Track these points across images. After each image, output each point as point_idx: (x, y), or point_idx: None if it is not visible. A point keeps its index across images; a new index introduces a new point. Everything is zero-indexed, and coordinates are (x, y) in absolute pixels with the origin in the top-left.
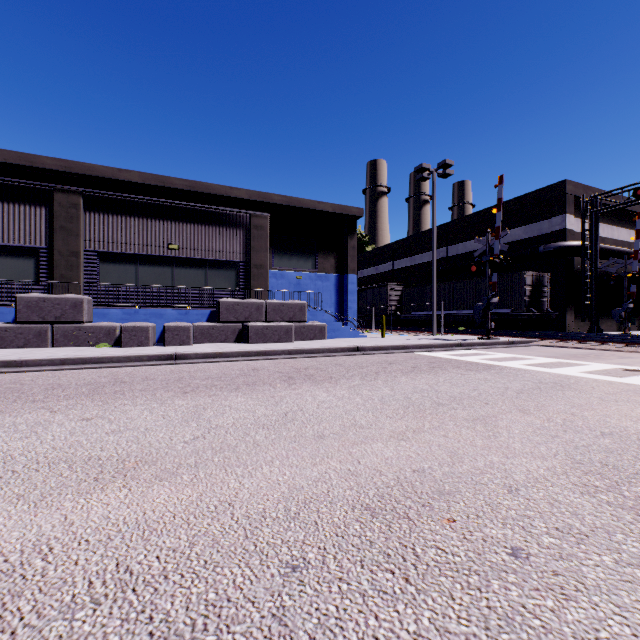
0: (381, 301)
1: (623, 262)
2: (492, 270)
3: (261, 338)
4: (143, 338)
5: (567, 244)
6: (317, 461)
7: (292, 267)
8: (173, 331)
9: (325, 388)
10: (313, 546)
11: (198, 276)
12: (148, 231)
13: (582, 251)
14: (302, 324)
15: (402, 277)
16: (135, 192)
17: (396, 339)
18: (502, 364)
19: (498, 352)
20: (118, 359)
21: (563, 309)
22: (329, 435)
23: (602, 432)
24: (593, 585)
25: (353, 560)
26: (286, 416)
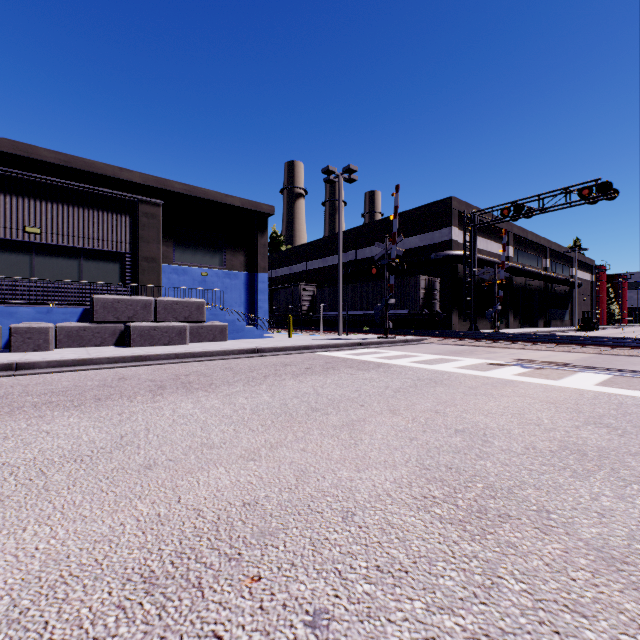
0: (294, 301)
1: (494, 271)
2: (390, 273)
3: (147, 340)
4: None
5: (453, 253)
6: (120, 506)
7: (197, 263)
8: (24, 334)
9: (196, 398)
10: None
11: (69, 267)
12: None
13: (464, 260)
14: (200, 324)
15: (315, 278)
16: None
17: (302, 339)
18: (392, 362)
19: (393, 350)
20: None
21: (450, 310)
22: (162, 463)
23: (456, 429)
24: None
25: None
26: (120, 440)
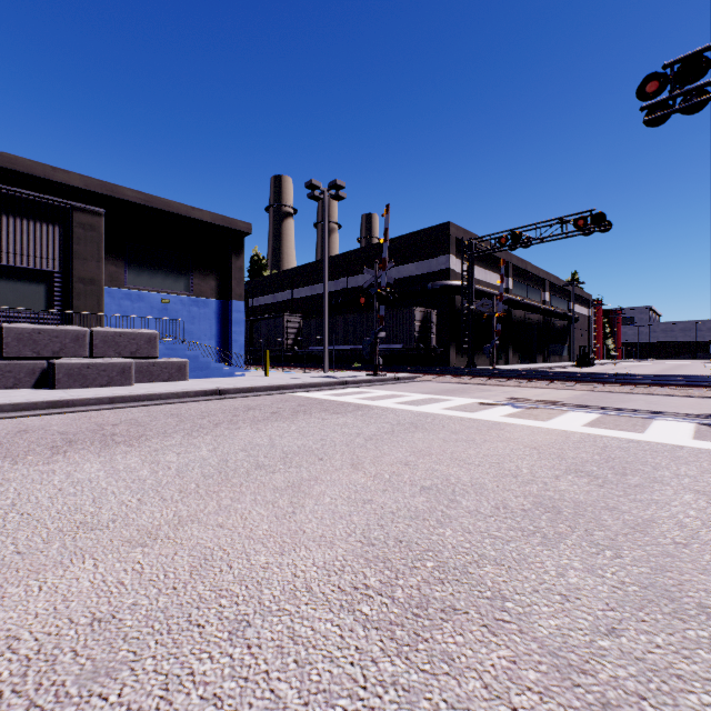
0: (277, 334)
1: (492, 303)
2: (379, 303)
3: (78, 381)
4: None
5: (450, 283)
6: None
7: (156, 287)
8: None
9: (110, 456)
10: None
11: None
12: None
13: (462, 290)
14: (151, 361)
15: (302, 308)
16: None
17: (279, 378)
18: (375, 403)
19: (381, 389)
20: None
21: (448, 345)
22: (3, 558)
23: (423, 486)
24: None
25: None
26: None
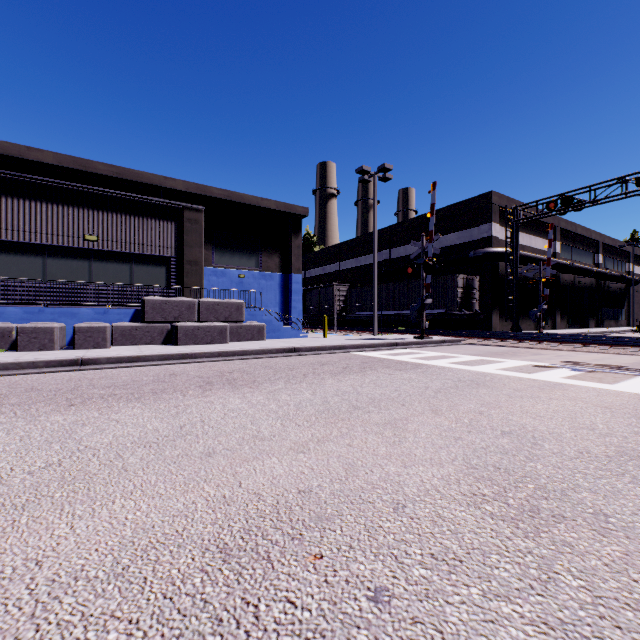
0: (327, 301)
1: (538, 268)
2: (426, 272)
3: (192, 339)
4: (46, 341)
5: (493, 250)
6: (190, 487)
7: (234, 265)
8: (85, 332)
9: (242, 394)
10: (123, 620)
11: (122, 271)
12: (59, 219)
13: (505, 257)
14: (239, 324)
15: (348, 278)
16: (49, 175)
17: (336, 339)
18: (430, 363)
19: (430, 351)
20: (4, 366)
21: (490, 310)
22: (220, 451)
23: (503, 431)
24: (452, 633)
25: (168, 636)
26: (180, 430)
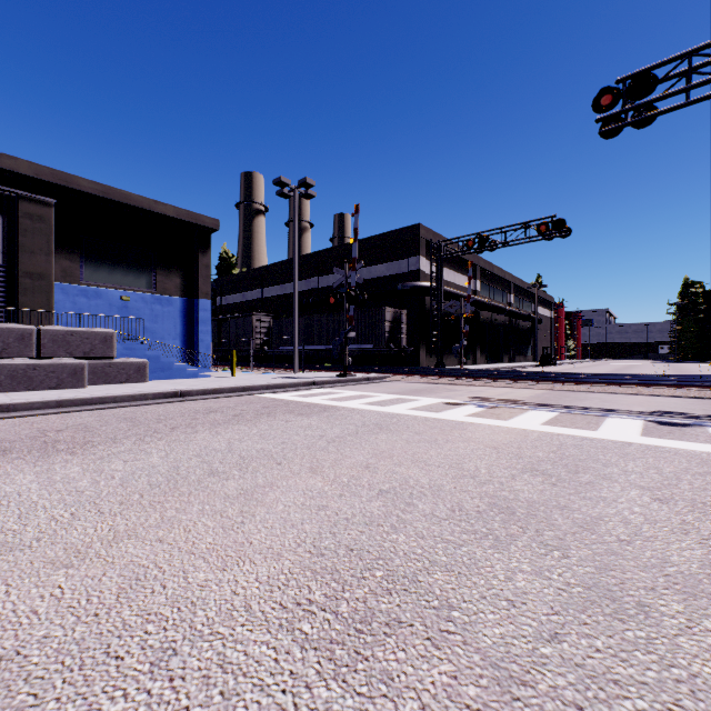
0: (246, 333)
1: (460, 304)
2: (349, 303)
3: (23, 383)
4: None
5: (420, 284)
6: None
7: (115, 283)
8: None
9: (48, 465)
10: None
11: None
12: None
13: (431, 292)
14: (107, 361)
15: (272, 307)
16: None
17: (246, 378)
18: (342, 404)
19: (349, 390)
20: None
21: (417, 345)
22: None
23: (381, 490)
24: None
25: None
26: None
